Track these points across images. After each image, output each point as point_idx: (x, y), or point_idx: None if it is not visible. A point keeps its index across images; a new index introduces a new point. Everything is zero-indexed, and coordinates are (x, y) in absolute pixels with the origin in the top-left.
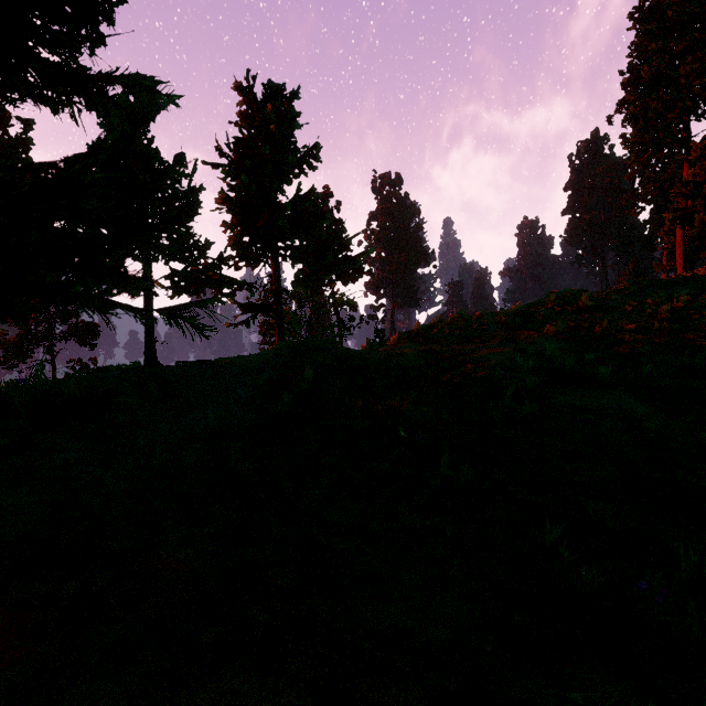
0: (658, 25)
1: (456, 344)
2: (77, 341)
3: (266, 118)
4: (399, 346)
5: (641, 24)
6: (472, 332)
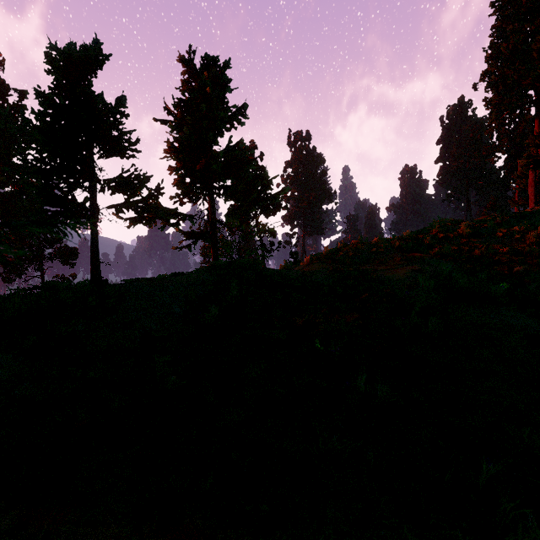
0: (514, 11)
1: (358, 264)
2: (61, 261)
3: (203, 83)
4: (312, 266)
5: (500, 11)
6: (372, 254)
